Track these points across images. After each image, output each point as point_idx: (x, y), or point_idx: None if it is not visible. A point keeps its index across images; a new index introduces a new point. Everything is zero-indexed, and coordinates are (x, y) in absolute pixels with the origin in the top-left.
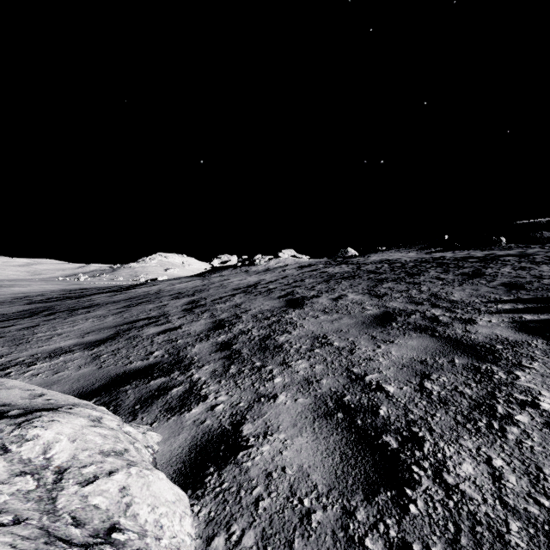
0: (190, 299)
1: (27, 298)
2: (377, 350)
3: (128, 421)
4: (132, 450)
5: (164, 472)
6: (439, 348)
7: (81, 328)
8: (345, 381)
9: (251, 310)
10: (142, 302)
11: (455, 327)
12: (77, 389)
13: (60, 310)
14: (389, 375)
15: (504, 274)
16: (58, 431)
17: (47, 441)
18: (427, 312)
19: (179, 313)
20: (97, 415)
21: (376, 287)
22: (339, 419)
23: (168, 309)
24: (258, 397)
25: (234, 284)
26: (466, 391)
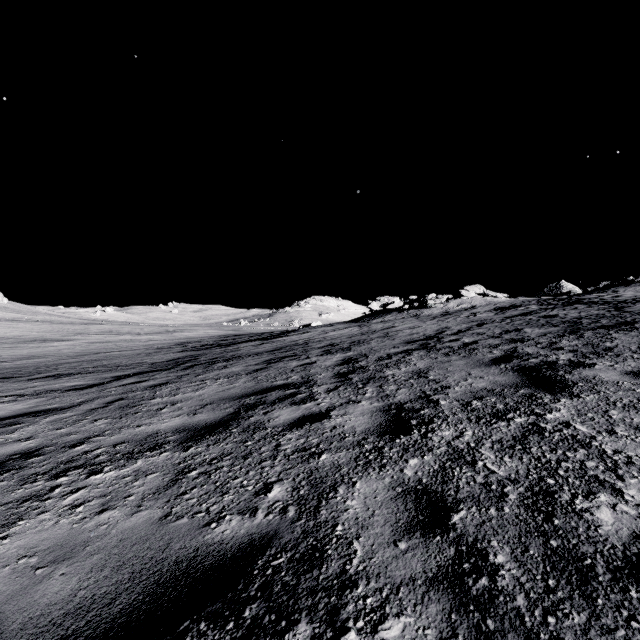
0: (345, 355)
1: (185, 344)
2: None
3: None
4: None
5: None
6: None
7: (202, 395)
8: None
9: (451, 387)
10: (285, 356)
11: None
12: (74, 613)
13: (201, 362)
14: None
15: None
16: None
17: None
18: None
19: (328, 380)
20: None
21: None
22: None
23: (314, 372)
24: None
25: (404, 334)
26: None
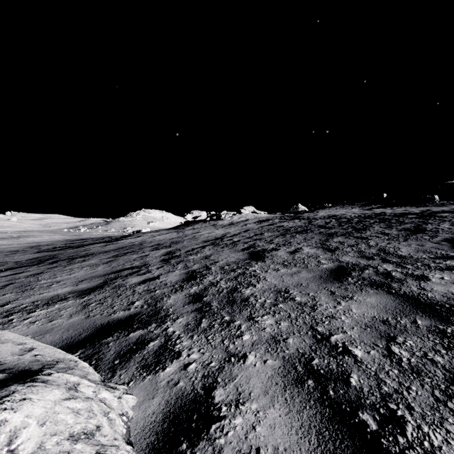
0: (167, 250)
1: (37, 247)
2: (338, 307)
3: (107, 378)
4: (105, 425)
5: (137, 445)
6: (398, 307)
7: (76, 276)
8: (311, 342)
9: (219, 262)
10: (128, 252)
11: (410, 284)
12: (66, 339)
13: (62, 259)
14: (354, 336)
15: (445, 230)
16: (28, 413)
17: (14, 427)
18: (379, 267)
19: (157, 263)
20: (75, 381)
21: (328, 241)
22: (310, 388)
23: (148, 260)
24: (228, 356)
25: (204, 237)
26: (437, 359)
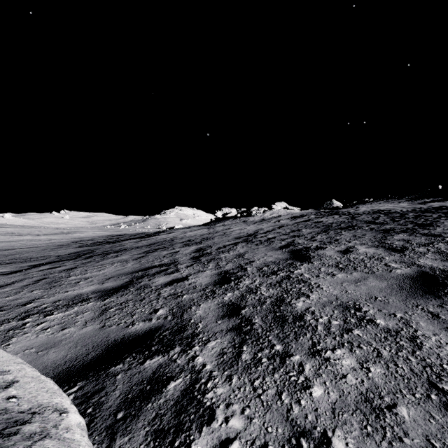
0: (197, 247)
1: (80, 242)
2: None
3: None
4: None
5: None
6: None
7: (105, 273)
8: None
9: (255, 261)
10: (158, 248)
11: None
12: (69, 361)
13: (97, 254)
14: None
15: None
16: None
17: None
18: None
19: (187, 261)
20: None
21: (387, 239)
22: None
23: (178, 257)
24: (294, 435)
25: (235, 233)
26: None
